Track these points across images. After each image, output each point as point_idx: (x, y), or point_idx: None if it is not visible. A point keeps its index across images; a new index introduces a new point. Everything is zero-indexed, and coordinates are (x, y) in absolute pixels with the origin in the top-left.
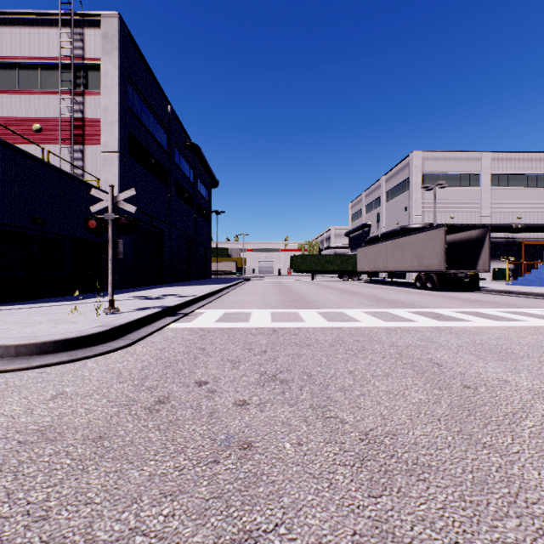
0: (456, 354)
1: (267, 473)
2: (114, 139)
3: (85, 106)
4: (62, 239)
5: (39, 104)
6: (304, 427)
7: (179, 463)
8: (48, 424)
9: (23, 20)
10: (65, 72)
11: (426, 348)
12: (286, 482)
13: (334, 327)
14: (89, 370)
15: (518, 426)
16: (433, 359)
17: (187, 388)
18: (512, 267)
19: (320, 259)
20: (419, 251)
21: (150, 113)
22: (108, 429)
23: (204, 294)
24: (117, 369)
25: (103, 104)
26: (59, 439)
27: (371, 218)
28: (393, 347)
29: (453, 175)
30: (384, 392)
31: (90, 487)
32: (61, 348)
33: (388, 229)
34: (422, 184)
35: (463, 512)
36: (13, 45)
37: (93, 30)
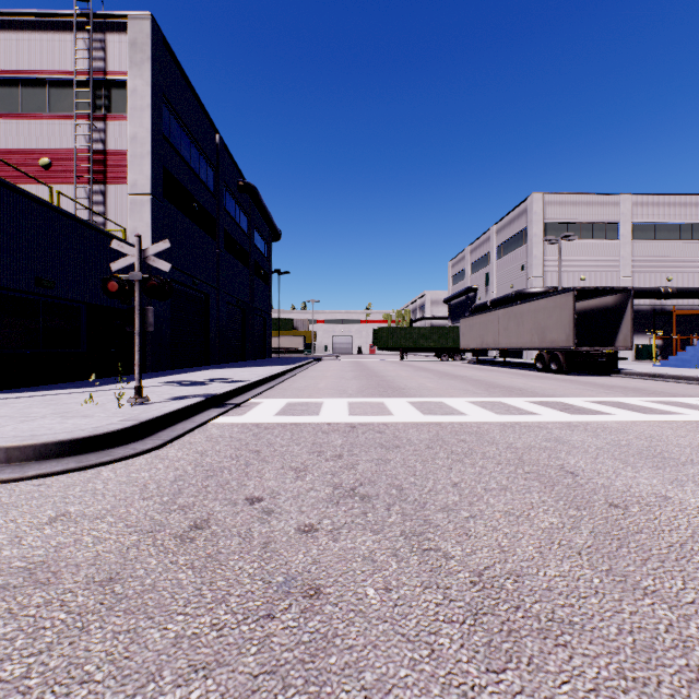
0: (596, 460)
1: (341, 633)
2: (145, 177)
3: (107, 135)
4: (76, 306)
5: (48, 131)
6: (394, 564)
7: (218, 619)
8: (41, 559)
9: (27, 23)
10: (81, 90)
11: (554, 450)
12: (369, 648)
13: (431, 422)
14: (104, 481)
15: (690, 562)
16: (566, 467)
17: (234, 508)
18: (661, 343)
19: (411, 333)
20: (540, 322)
21: (192, 144)
22: (122, 567)
23: (261, 378)
24: (141, 480)
25: (130, 132)
26: (53, 582)
27: (478, 280)
28: (510, 449)
29: (584, 224)
30: (502, 513)
31: (90, 656)
32: (68, 452)
33: (499, 294)
34: (544, 235)
35: (625, 697)
36: (14, 55)
37: (118, 35)
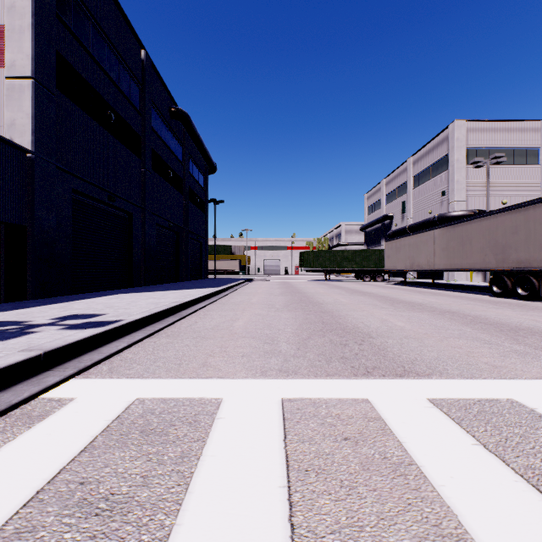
0: None
1: None
2: (24, 57)
3: None
4: None
5: None
6: None
7: None
8: None
9: None
10: None
11: None
12: None
13: None
14: None
15: None
16: None
17: None
18: None
19: (335, 256)
20: (499, 239)
21: (109, 48)
22: None
23: (146, 315)
24: None
25: (7, 1)
26: None
27: (394, 209)
28: None
29: (505, 150)
30: None
31: None
32: None
33: (416, 219)
34: (466, 161)
35: None
36: None
37: None
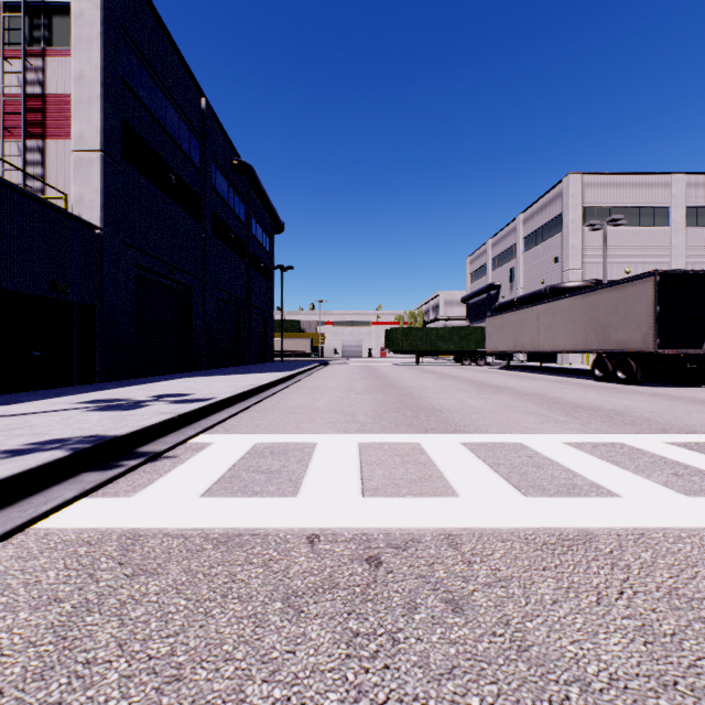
0: None
1: None
2: (93, 129)
3: (46, 75)
4: None
5: None
6: None
7: None
8: None
9: None
10: (10, 15)
11: None
12: None
13: (566, 534)
14: None
15: None
16: None
17: None
18: None
19: (429, 334)
20: (601, 318)
21: (169, 103)
22: None
23: (234, 394)
24: None
25: (75, 70)
26: None
27: (501, 276)
28: None
29: (629, 209)
30: None
31: None
32: None
33: (527, 290)
34: (583, 222)
35: None
36: None
37: None
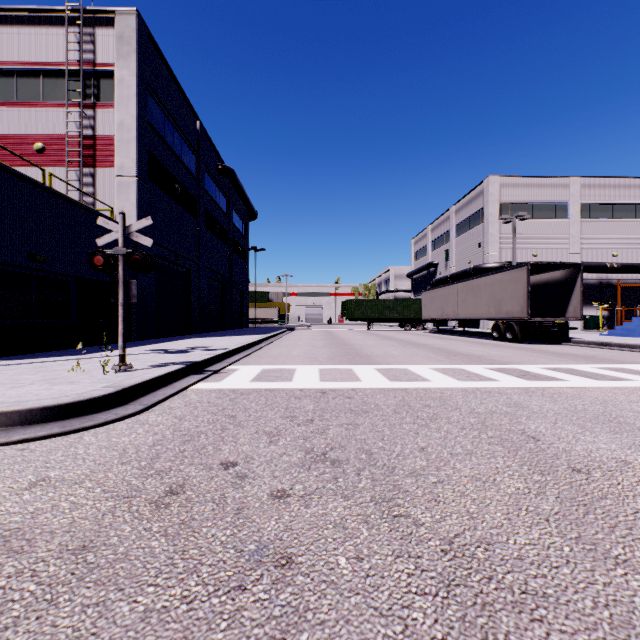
0: (555, 425)
1: (313, 607)
2: (131, 161)
3: (96, 121)
4: (67, 280)
5: (41, 118)
6: (365, 531)
7: (189, 590)
8: (16, 526)
9: (22, 18)
10: (72, 80)
11: (515, 415)
12: (341, 623)
13: (397, 388)
14: (85, 445)
15: None
16: (527, 432)
17: (209, 472)
18: (607, 314)
19: (377, 305)
20: (497, 294)
21: (175, 130)
22: (96, 534)
23: (238, 347)
24: (121, 444)
25: (118, 119)
26: (27, 551)
27: (438, 257)
28: (473, 414)
29: (536, 205)
30: (469, 478)
31: (56, 632)
32: (52, 417)
33: (458, 269)
34: (499, 215)
35: None
36: (10, 48)
37: (106, 29)
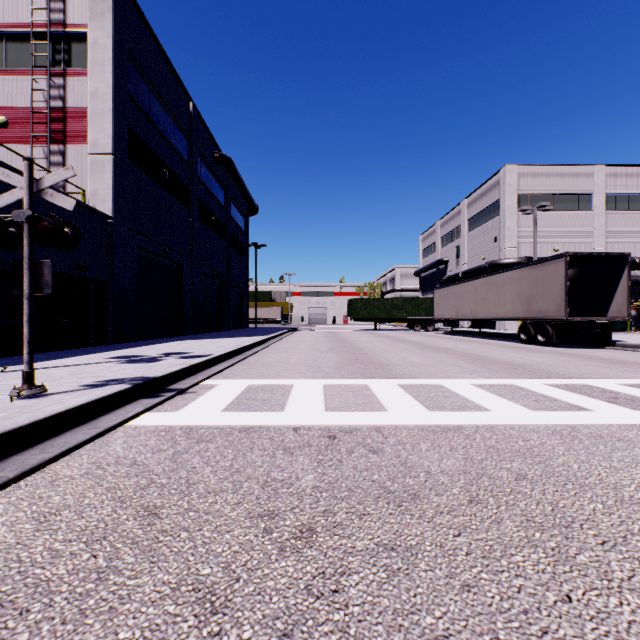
0: None
1: None
2: (106, 136)
3: (67, 91)
4: None
5: (4, 88)
6: None
7: None
8: None
9: None
10: (37, 43)
11: None
12: None
13: (447, 427)
14: None
15: None
16: None
17: None
18: (634, 313)
19: (385, 304)
20: (525, 291)
21: (163, 109)
22: None
23: (225, 352)
24: None
25: (91, 88)
26: None
27: (449, 253)
28: (632, 508)
29: (557, 196)
30: None
31: None
32: None
33: (470, 265)
34: (517, 207)
35: None
36: None
37: None
